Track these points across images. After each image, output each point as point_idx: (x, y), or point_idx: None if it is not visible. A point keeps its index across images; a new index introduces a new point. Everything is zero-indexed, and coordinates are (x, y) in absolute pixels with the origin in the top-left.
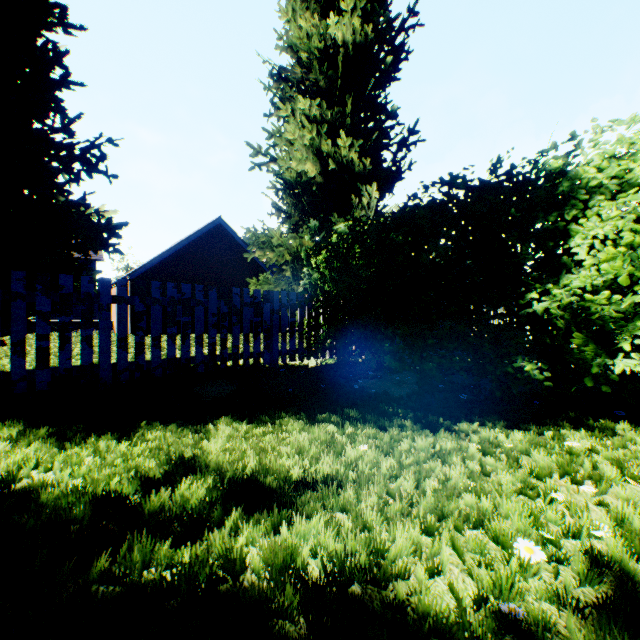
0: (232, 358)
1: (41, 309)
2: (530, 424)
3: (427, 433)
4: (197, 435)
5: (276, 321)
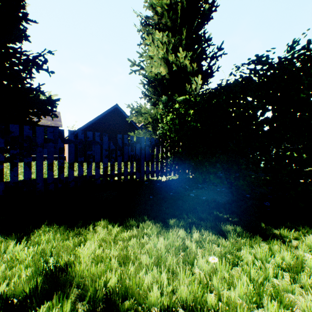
0: (117, 175)
1: None
2: None
3: (258, 239)
4: (77, 238)
5: (143, 154)
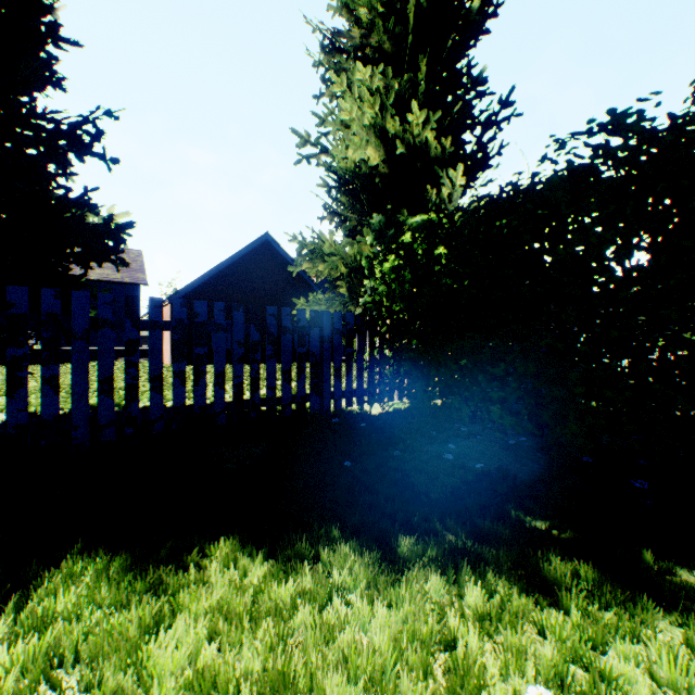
0: (266, 404)
1: None
2: None
3: (647, 607)
4: (153, 603)
5: (327, 352)
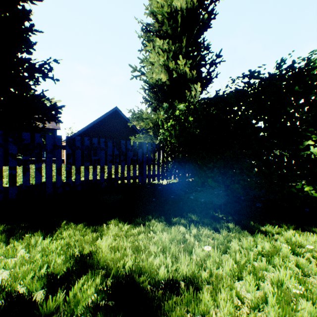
0: (121, 179)
1: (12, 152)
2: (312, 227)
3: (246, 233)
4: (95, 234)
5: (145, 159)
